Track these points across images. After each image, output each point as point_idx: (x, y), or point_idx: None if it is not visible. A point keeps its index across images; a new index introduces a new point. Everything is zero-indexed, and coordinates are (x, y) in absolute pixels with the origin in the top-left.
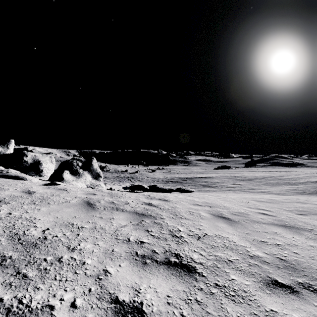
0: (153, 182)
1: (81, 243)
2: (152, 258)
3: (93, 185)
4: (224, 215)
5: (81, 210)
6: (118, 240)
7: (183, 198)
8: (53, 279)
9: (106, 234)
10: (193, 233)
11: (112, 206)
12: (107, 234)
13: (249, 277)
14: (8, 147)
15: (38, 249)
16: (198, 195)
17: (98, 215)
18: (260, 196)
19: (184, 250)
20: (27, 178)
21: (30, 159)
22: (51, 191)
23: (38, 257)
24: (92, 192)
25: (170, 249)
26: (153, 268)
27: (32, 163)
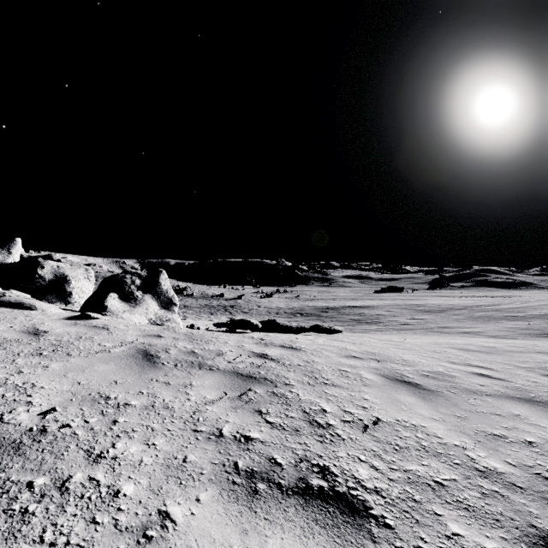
0: (269, 315)
1: (119, 443)
2: (269, 478)
3: (161, 320)
4: (407, 378)
5: (130, 367)
6: (197, 434)
7: (326, 345)
8: (35, 541)
9: (173, 420)
10: (353, 416)
11: (190, 359)
12: (176, 420)
13: (492, 528)
14: (10, 252)
15: (21, 457)
16: (351, 338)
17: (161, 379)
18: (465, 341)
19: (339, 458)
20: (38, 306)
21: (49, 272)
22: (79, 330)
23: (16, 479)
24: (156, 333)
25: (308, 455)
26: (273, 506)
27: (53, 280)
